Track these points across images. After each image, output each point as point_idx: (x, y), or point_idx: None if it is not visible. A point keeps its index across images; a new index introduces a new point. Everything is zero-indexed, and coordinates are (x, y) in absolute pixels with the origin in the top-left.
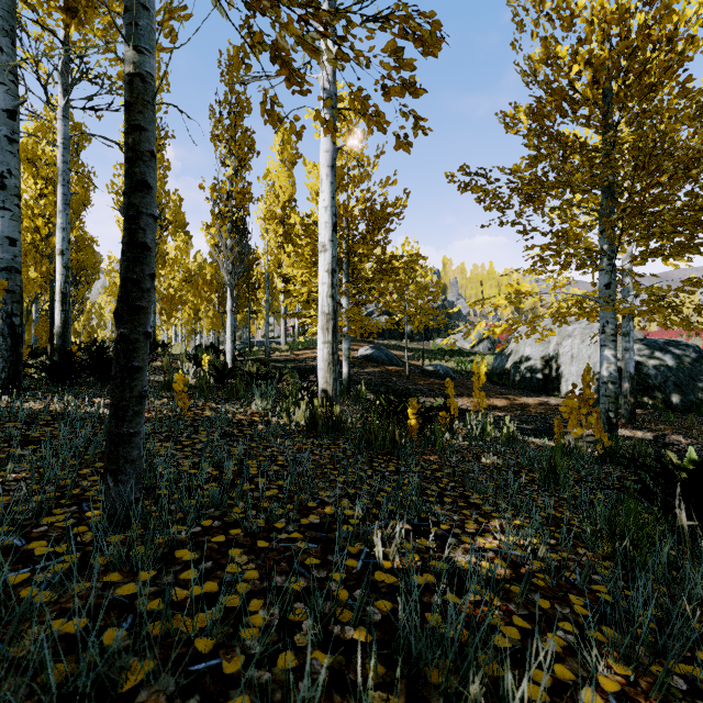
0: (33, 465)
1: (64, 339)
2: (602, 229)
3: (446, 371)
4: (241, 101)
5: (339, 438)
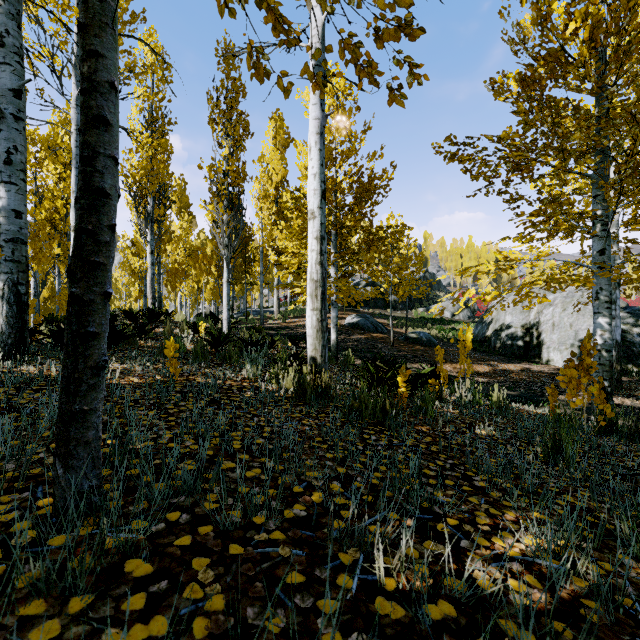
0: (5, 436)
1: None
2: (595, 194)
3: (429, 338)
4: (236, 86)
5: (328, 406)
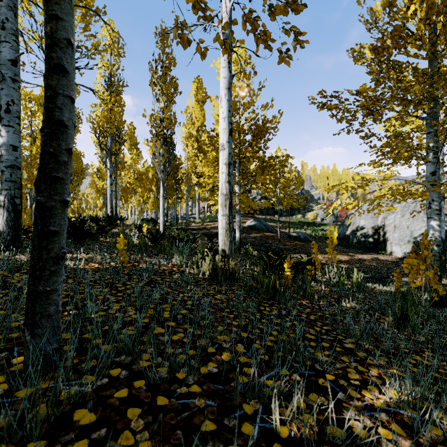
0: None
1: None
2: (428, 131)
3: (305, 236)
4: (169, 59)
5: (234, 285)
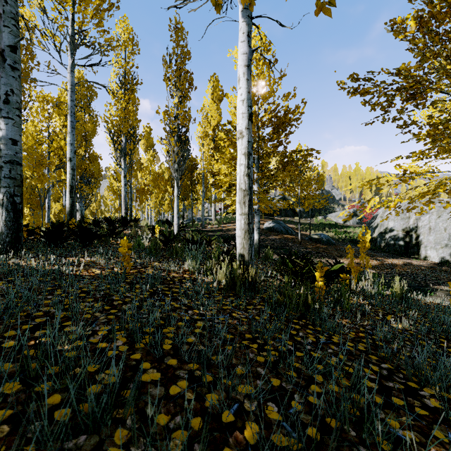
0: None
1: (71, 216)
2: None
3: (328, 239)
4: (183, 52)
5: (255, 297)
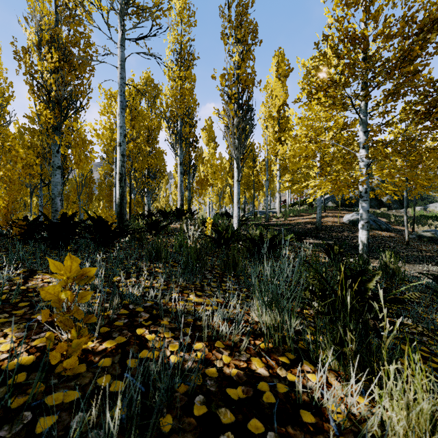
0: None
1: (121, 208)
2: None
3: None
4: None
5: None
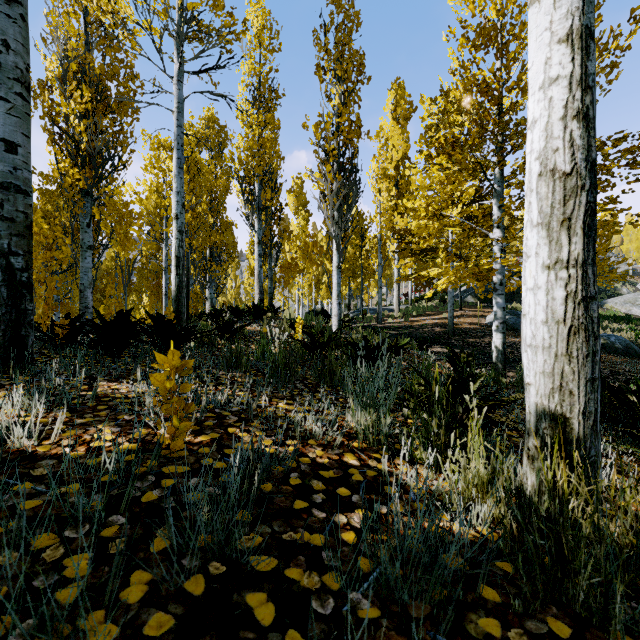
0: None
1: (178, 304)
2: None
3: (626, 345)
4: (348, 16)
5: None
